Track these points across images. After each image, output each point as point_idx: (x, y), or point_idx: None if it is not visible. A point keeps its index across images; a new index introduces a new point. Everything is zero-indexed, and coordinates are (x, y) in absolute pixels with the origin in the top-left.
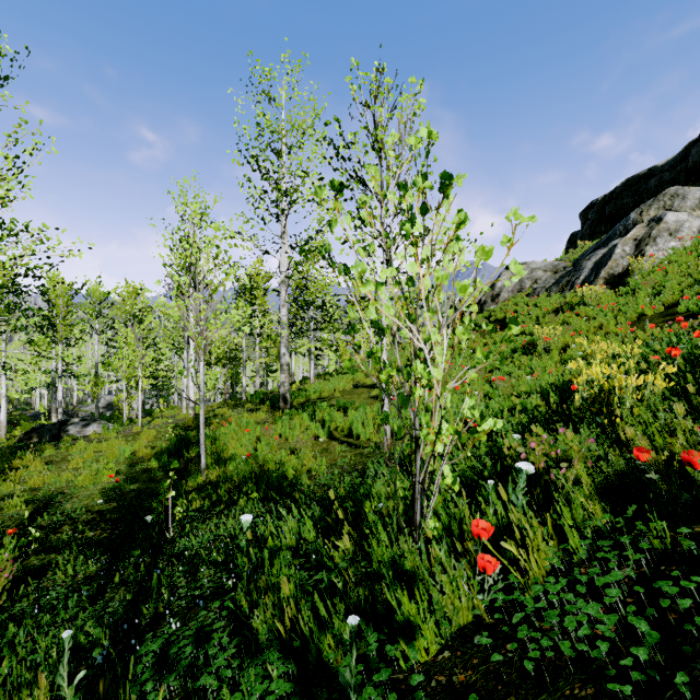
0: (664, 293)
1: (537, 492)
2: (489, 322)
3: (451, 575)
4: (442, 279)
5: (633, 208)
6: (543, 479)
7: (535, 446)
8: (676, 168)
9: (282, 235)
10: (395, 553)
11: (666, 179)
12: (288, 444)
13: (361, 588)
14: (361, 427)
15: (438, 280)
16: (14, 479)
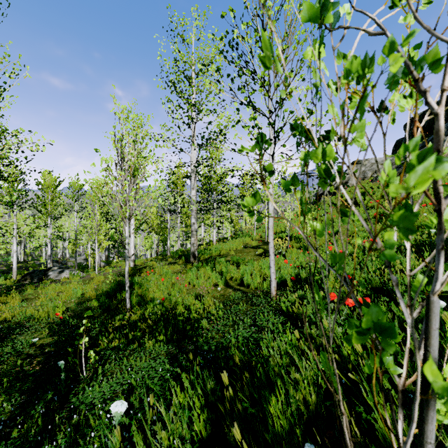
0: None
1: None
2: (341, 201)
3: None
4: None
5: (447, 118)
6: None
7: None
8: None
9: (192, 138)
10: None
11: None
12: (194, 290)
13: None
14: (250, 278)
15: None
16: None
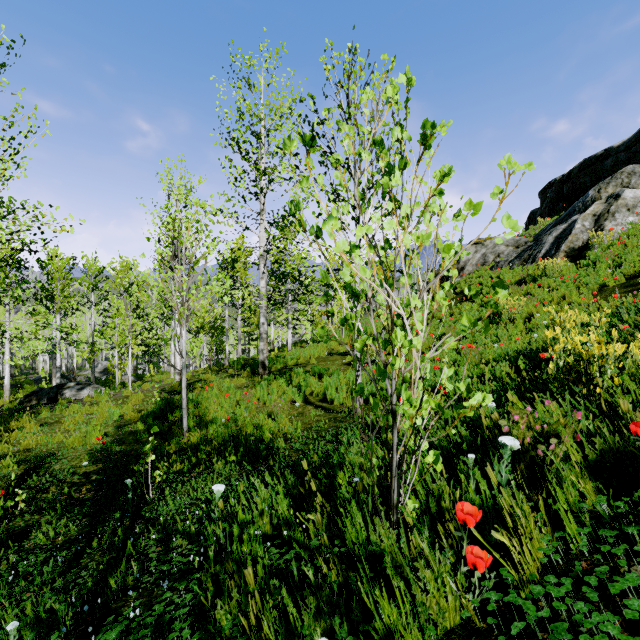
0: (625, 265)
1: (521, 468)
2: (455, 293)
3: (435, 570)
4: (423, 238)
5: (590, 186)
6: (528, 455)
7: (518, 419)
8: (631, 149)
9: (261, 212)
10: (372, 548)
11: (622, 159)
12: (266, 408)
13: (334, 574)
14: (335, 392)
15: (418, 240)
16: (10, 440)
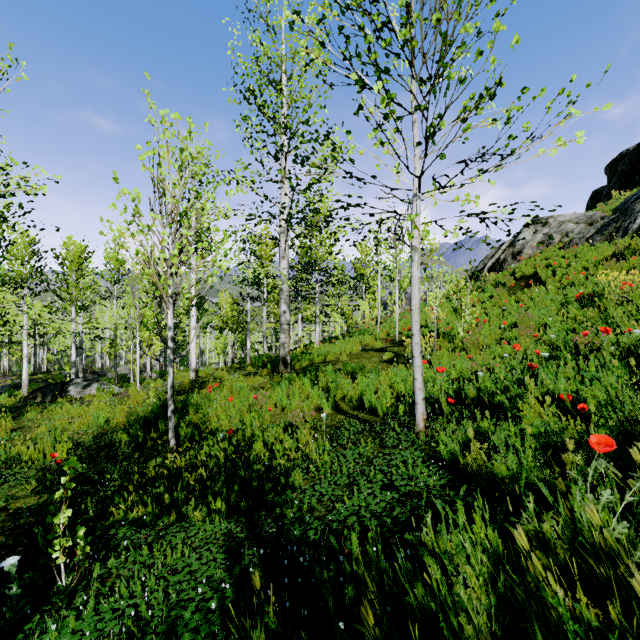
0: None
1: None
2: (513, 279)
3: None
4: None
5: None
6: None
7: None
8: None
9: (282, 179)
10: None
11: None
12: (284, 416)
13: None
14: (375, 397)
15: None
16: None
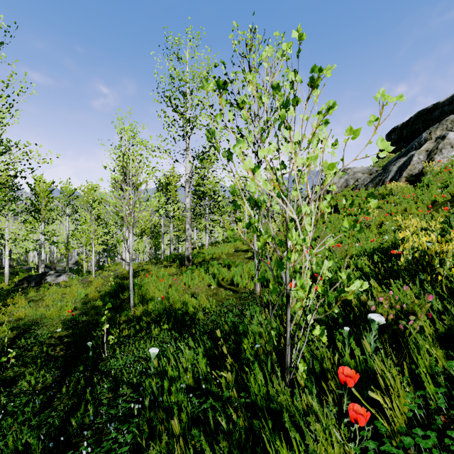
0: (450, 186)
1: (384, 337)
2: None
3: (324, 423)
4: (311, 159)
5: (423, 131)
6: (391, 328)
7: (383, 300)
8: (453, 103)
9: (187, 149)
10: (274, 406)
11: (446, 111)
12: (190, 290)
13: (241, 421)
14: (240, 278)
15: (308, 160)
16: (6, 312)
